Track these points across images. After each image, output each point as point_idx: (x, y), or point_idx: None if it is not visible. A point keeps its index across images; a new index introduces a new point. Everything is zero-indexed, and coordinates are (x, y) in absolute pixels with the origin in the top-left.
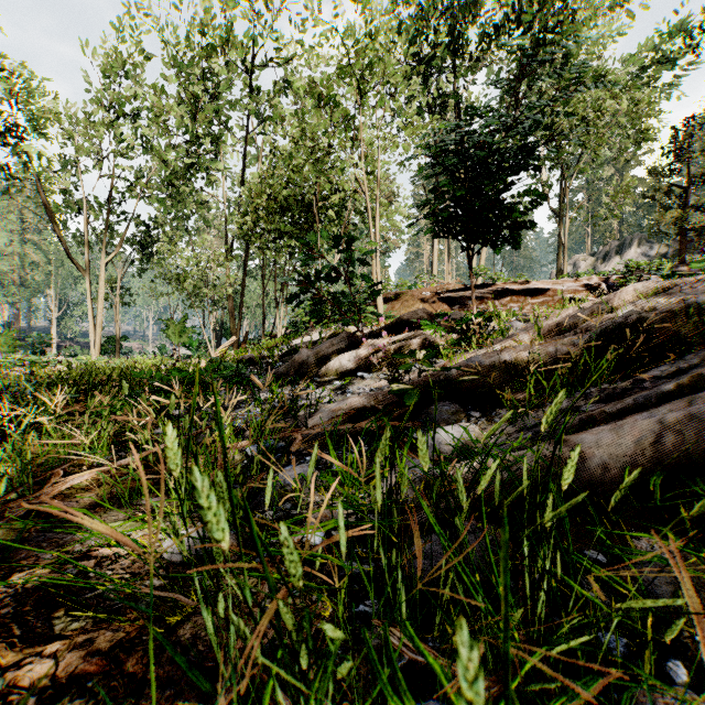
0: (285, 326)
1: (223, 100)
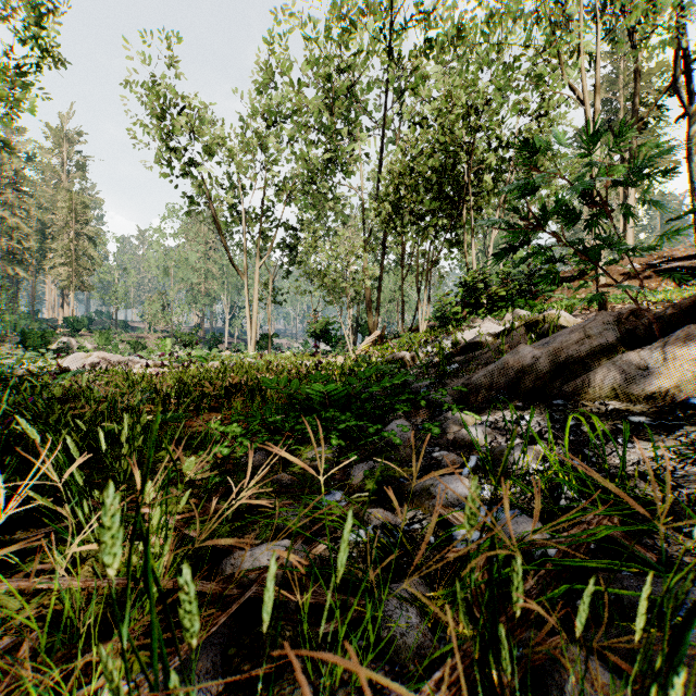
0: (428, 319)
1: (360, 88)
